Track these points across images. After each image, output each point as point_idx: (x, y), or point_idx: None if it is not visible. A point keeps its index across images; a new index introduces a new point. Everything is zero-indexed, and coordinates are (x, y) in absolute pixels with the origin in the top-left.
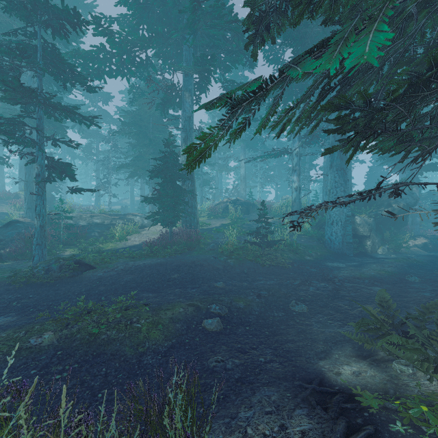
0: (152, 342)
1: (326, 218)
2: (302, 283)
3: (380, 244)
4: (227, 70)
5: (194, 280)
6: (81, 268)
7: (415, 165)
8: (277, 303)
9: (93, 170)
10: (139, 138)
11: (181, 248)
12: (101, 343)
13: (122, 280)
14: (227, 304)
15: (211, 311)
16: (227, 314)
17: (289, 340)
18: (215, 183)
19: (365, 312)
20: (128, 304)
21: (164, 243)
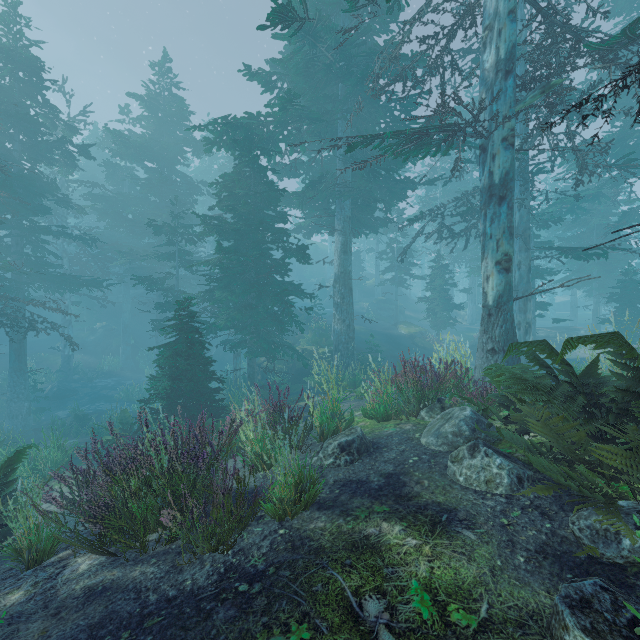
0: None
1: None
2: None
3: None
4: None
5: None
6: None
7: None
8: None
9: None
10: None
11: None
12: None
13: None
14: None
15: None
16: None
17: None
18: None
19: None
20: None
21: None
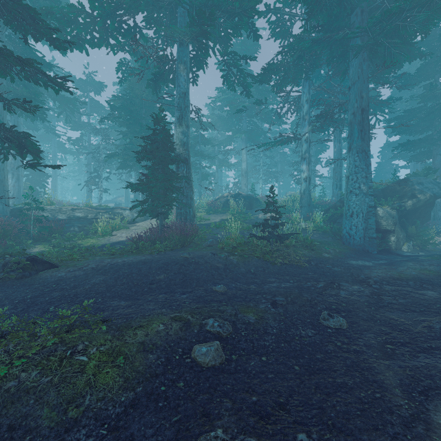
0: (99, 394)
1: (344, 210)
2: (328, 286)
3: (405, 240)
4: (228, 45)
5: (186, 282)
6: (36, 267)
7: (437, 154)
8: (301, 315)
9: (84, 164)
10: (130, 125)
11: (173, 243)
12: (0, 399)
13: (89, 282)
14: (230, 317)
15: (206, 330)
16: (231, 334)
17: (338, 385)
18: (215, 179)
19: (438, 330)
20: (72, 321)
21: (154, 238)
